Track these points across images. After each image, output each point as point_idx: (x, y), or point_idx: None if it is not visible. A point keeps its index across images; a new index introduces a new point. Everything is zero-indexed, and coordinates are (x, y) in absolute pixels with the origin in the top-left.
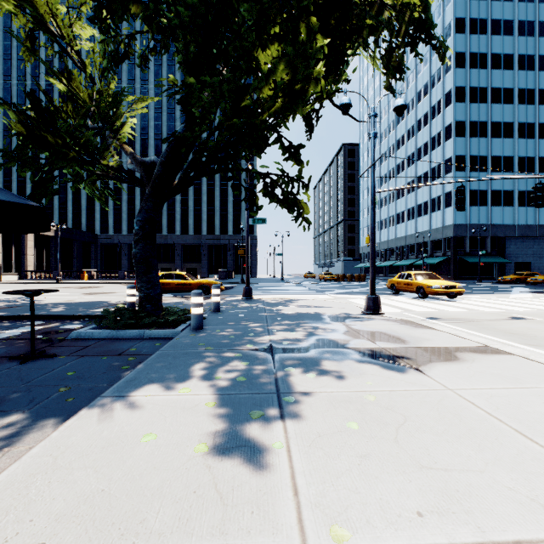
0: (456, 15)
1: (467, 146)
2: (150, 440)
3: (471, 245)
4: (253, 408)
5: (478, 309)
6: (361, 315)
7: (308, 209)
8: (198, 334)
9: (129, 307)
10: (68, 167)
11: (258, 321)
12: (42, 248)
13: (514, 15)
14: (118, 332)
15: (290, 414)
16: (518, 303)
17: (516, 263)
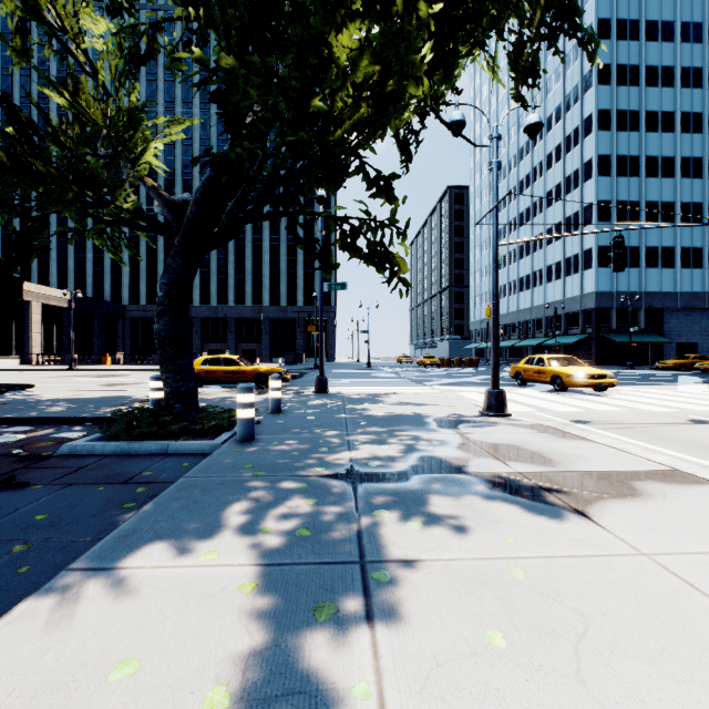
0: (599, 15)
1: (613, 188)
2: (125, 677)
3: (618, 319)
4: (320, 596)
5: (640, 408)
6: (480, 418)
7: (406, 266)
8: (246, 449)
9: (154, 406)
10: (65, 209)
11: (335, 428)
12: (52, 324)
13: (676, 15)
14: (131, 445)
15: (382, 610)
16: (693, 399)
17: (678, 344)
